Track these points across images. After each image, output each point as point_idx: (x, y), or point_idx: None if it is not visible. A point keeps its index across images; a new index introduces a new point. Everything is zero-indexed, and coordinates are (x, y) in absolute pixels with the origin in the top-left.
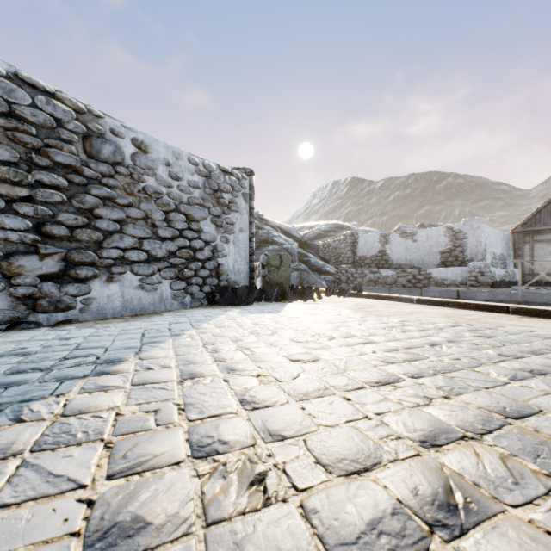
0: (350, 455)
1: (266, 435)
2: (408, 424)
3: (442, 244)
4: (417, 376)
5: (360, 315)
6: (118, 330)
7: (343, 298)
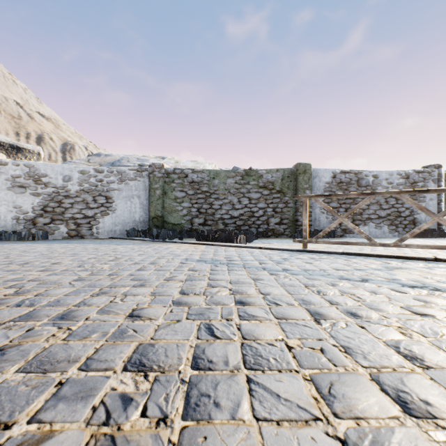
0: None
1: None
2: None
3: None
4: None
5: None
6: None
7: None
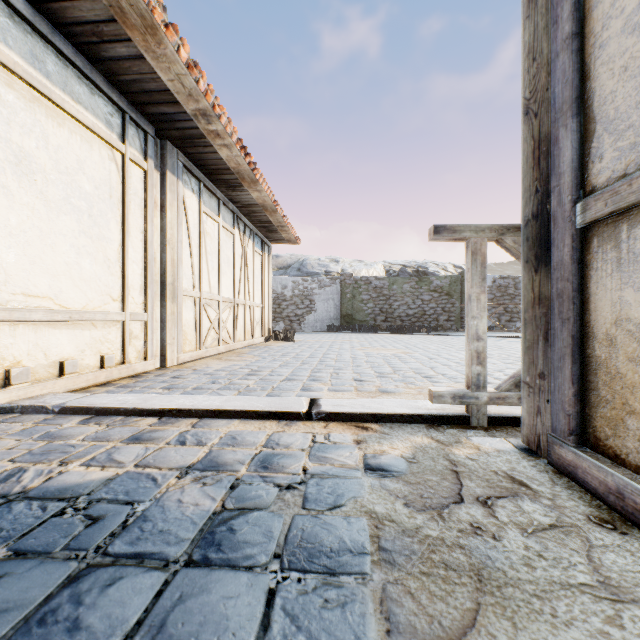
0: None
1: None
2: None
3: None
4: None
5: None
6: None
7: None
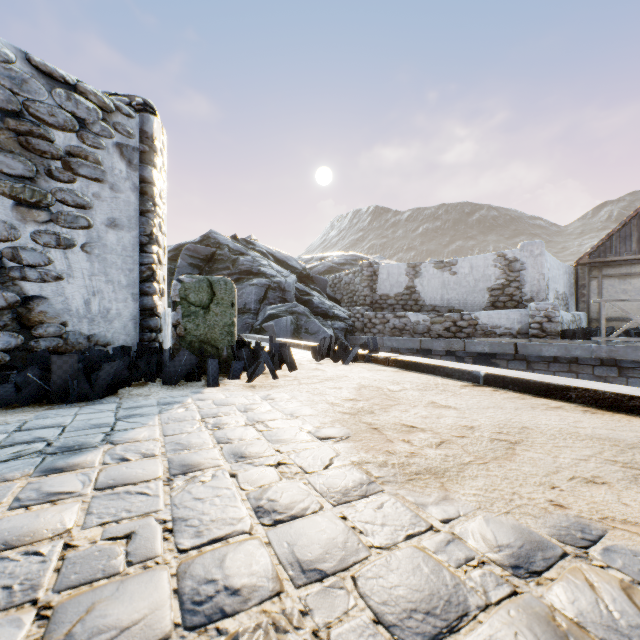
0: None
1: None
2: None
3: (492, 277)
4: None
5: (344, 473)
6: None
7: (343, 365)
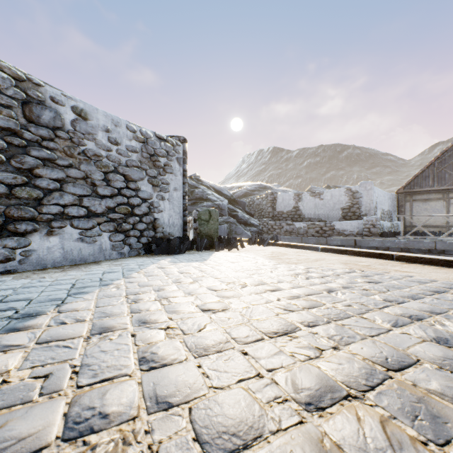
0: (233, 426)
1: (152, 403)
2: (297, 382)
3: (343, 202)
4: (312, 325)
5: (273, 263)
6: (51, 280)
7: (263, 247)
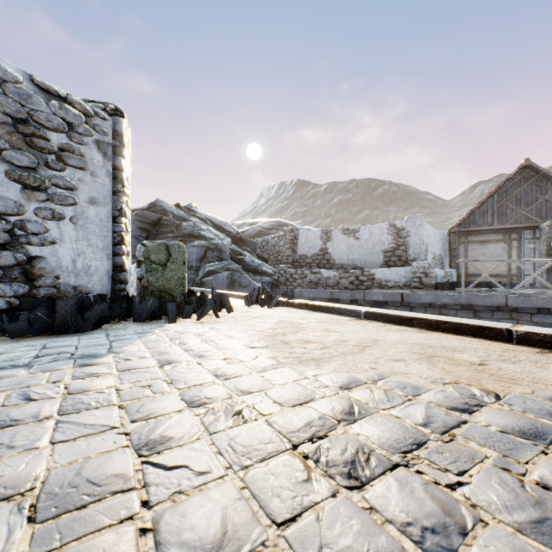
0: None
1: None
2: None
3: (386, 242)
4: None
5: (264, 361)
6: None
7: (268, 309)
